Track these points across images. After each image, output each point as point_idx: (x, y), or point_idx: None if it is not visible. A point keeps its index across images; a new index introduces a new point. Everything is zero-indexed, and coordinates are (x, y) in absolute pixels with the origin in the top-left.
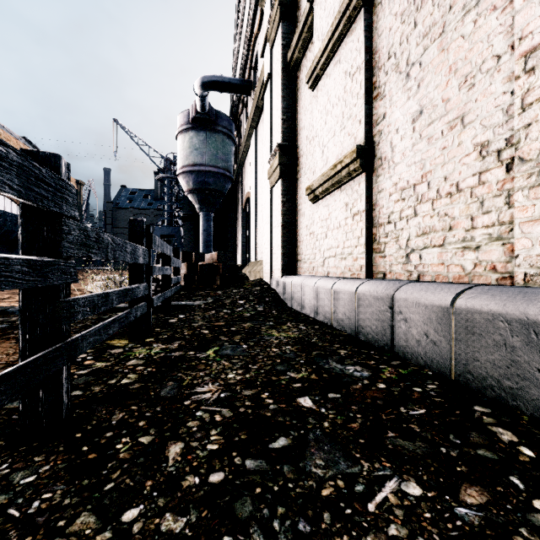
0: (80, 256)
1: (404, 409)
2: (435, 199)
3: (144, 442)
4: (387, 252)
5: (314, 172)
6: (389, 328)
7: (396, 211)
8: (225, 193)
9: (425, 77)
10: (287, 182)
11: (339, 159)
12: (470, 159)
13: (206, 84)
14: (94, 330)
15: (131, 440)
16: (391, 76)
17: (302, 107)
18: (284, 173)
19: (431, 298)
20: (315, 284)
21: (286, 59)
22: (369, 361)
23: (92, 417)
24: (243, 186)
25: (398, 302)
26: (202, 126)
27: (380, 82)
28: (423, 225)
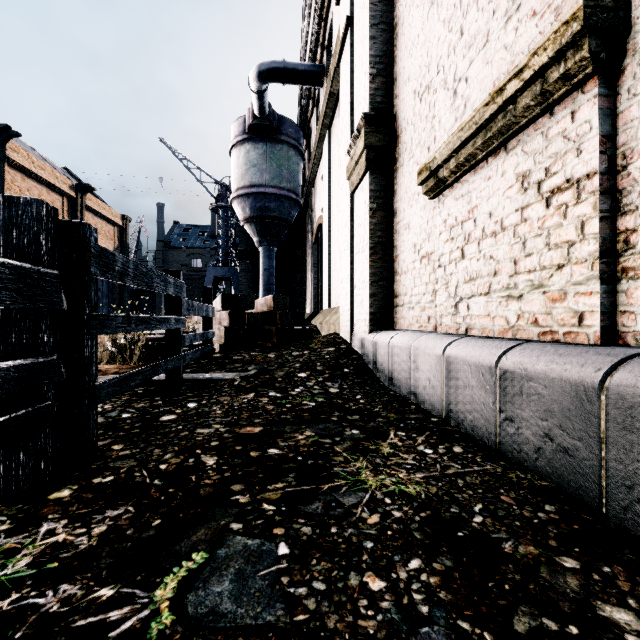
0: None
1: None
2: None
3: None
4: None
5: (430, 146)
6: None
7: None
8: (291, 222)
9: None
10: (378, 177)
11: (513, 69)
12: None
13: (263, 74)
14: None
15: None
16: None
17: (405, 46)
18: (374, 162)
19: None
20: (444, 352)
21: None
22: None
23: None
24: (313, 210)
25: None
26: (261, 135)
27: None
28: None
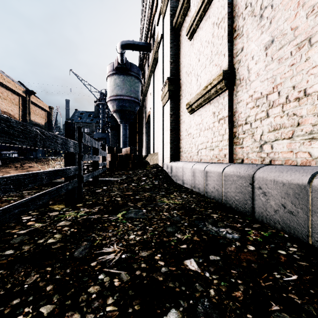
0: (1, 142)
1: (278, 274)
2: (285, 103)
3: (44, 313)
4: (245, 144)
5: (191, 94)
6: (250, 199)
7: (251, 115)
8: (135, 112)
9: (276, 14)
10: (173, 102)
11: (209, 82)
12: (317, 70)
13: (123, 46)
14: (20, 203)
15: (32, 311)
16: (248, 20)
17: (183, 53)
18: (171, 96)
19: (288, 177)
20: (192, 167)
21: (172, 23)
22: (236, 224)
23: (9, 279)
24: (146, 107)
25: (258, 180)
26: (121, 72)
27: (239, 26)
28: (274, 124)
